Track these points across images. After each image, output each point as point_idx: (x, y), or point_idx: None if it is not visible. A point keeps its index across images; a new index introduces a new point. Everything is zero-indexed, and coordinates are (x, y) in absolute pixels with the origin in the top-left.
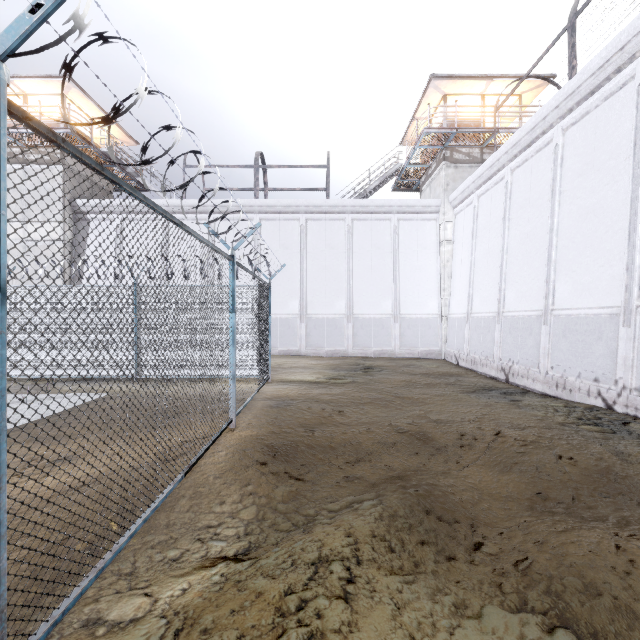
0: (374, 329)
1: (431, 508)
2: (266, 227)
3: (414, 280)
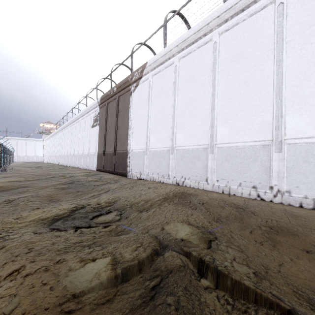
0: (31, 158)
1: (26, 163)
2: (8, 141)
3: (39, 150)
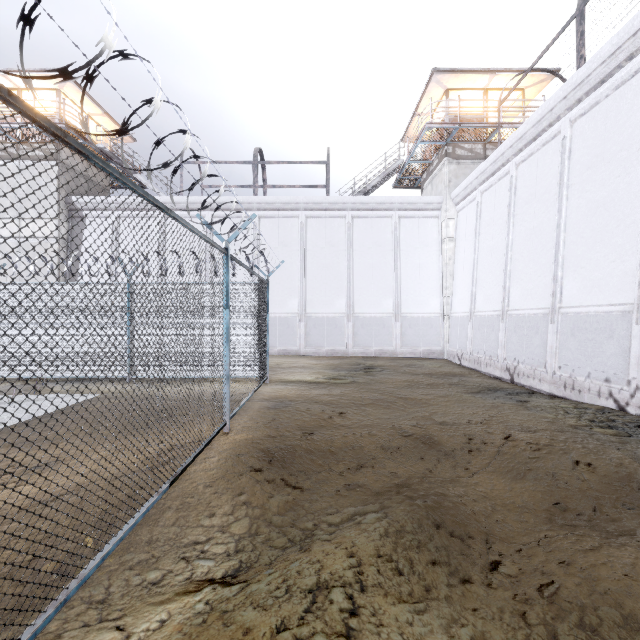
0: (375, 328)
1: (441, 522)
2: (265, 224)
3: (415, 278)
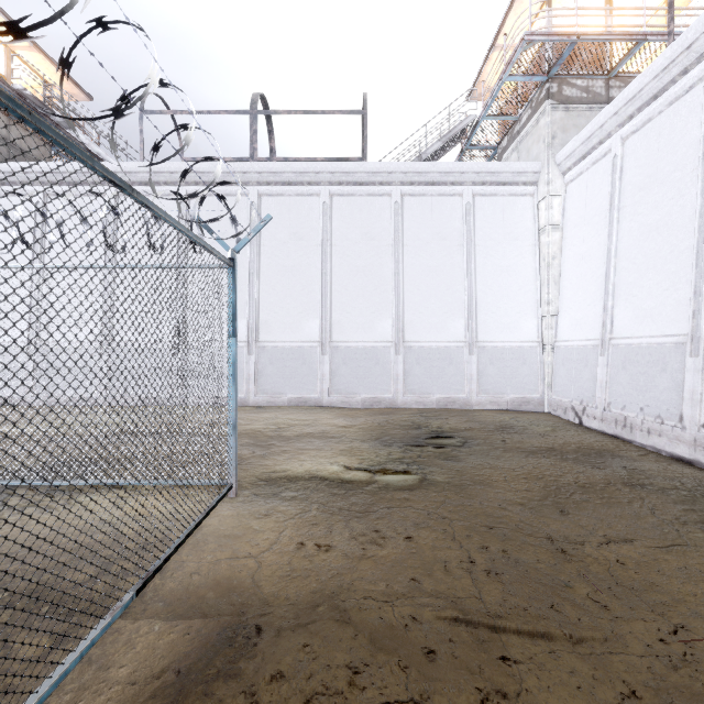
0: (437, 365)
1: None
2: (269, 206)
3: (499, 288)
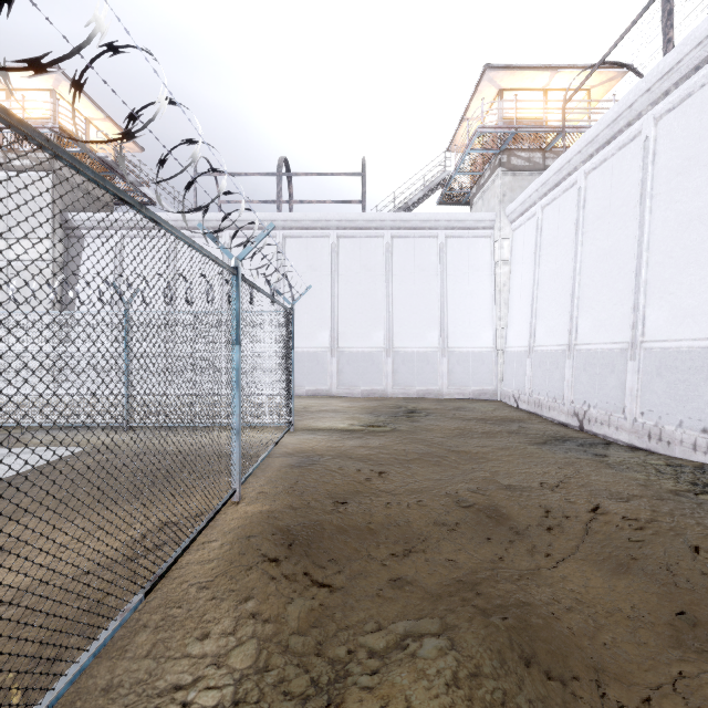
0: (418, 365)
1: (532, 654)
2: (291, 245)
3: (465, 307)
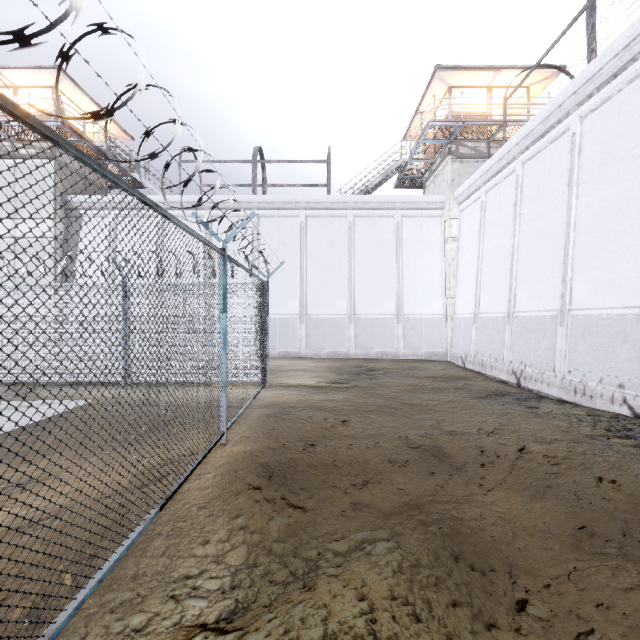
0: (377, 330)
1: (460, 553)
2: (265, 224)
3: (418, 279)
